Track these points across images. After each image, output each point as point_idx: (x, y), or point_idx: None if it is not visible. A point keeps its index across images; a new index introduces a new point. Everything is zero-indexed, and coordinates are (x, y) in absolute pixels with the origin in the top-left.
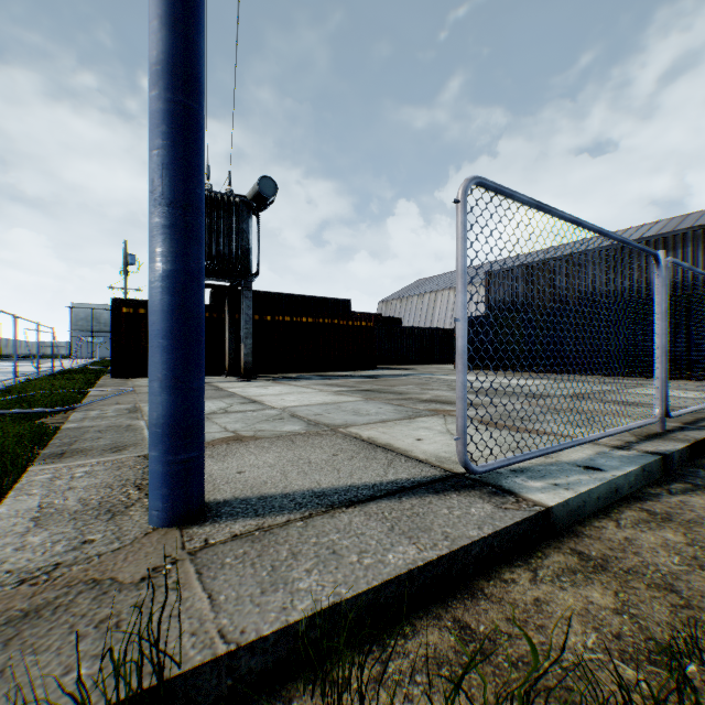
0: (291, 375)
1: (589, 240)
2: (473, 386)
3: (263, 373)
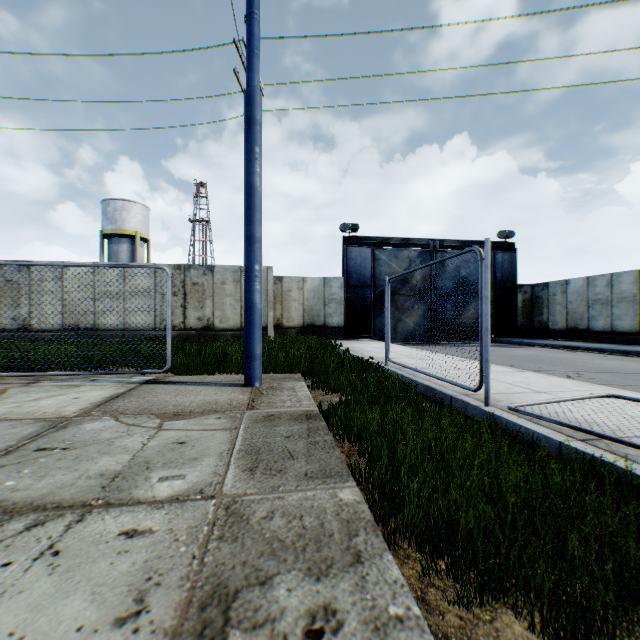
0: None
1: None
2: None
3: None
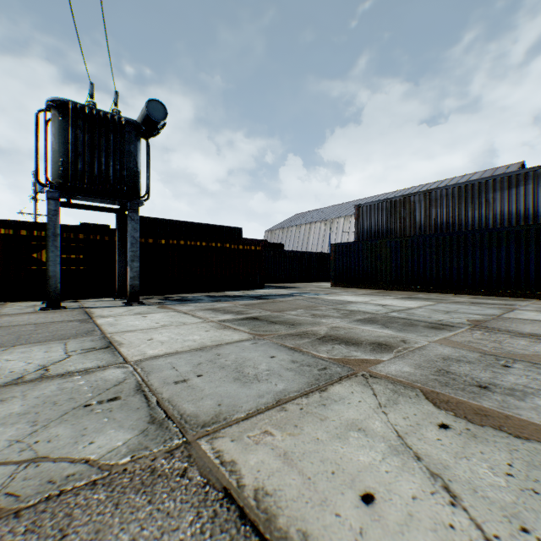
0: (183, 295)
1: (426, 186)
2: (361, 309)
3: (157, 294)
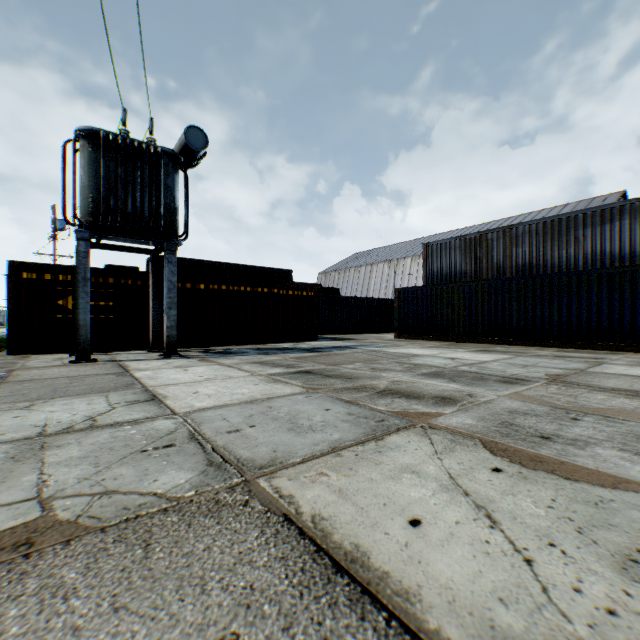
0: (225, 348)
1: (508, 220)
2: (427, 363)
3: (196, 346)
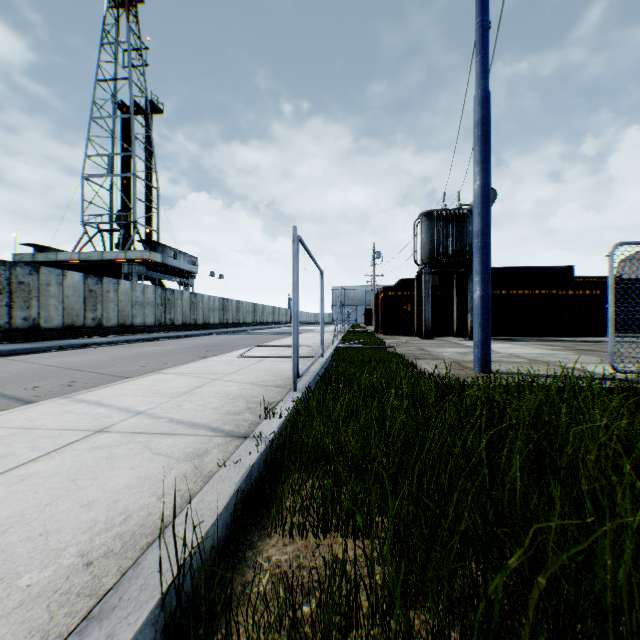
0: (507, 338)
1: None
2: None
3: None
